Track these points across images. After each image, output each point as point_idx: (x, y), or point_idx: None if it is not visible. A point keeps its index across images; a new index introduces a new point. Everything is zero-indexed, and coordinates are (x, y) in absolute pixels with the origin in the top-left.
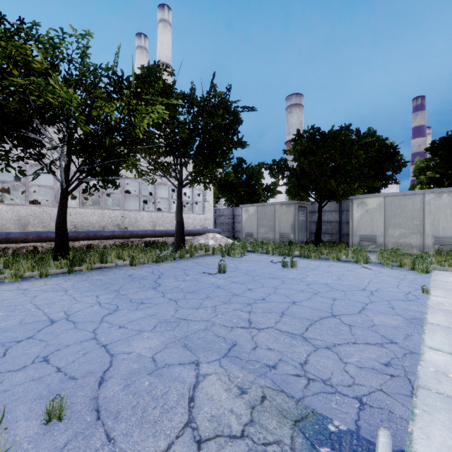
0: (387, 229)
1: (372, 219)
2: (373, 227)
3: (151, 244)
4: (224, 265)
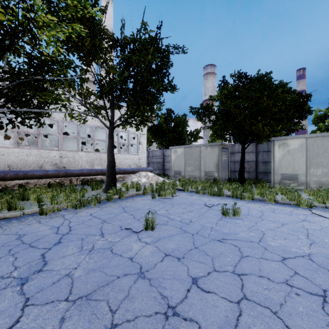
0: (309, 168)
1: (294, 159)
2: (295, 167)
3: (87, 182)
4: (153, 211)
